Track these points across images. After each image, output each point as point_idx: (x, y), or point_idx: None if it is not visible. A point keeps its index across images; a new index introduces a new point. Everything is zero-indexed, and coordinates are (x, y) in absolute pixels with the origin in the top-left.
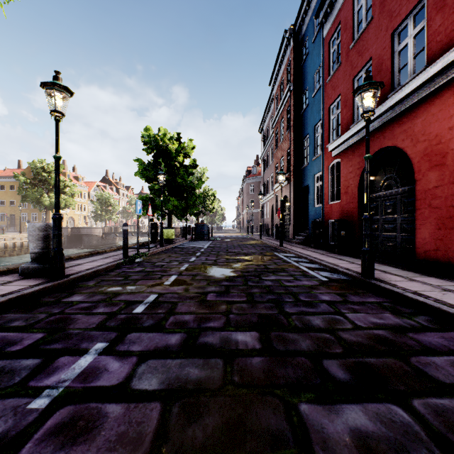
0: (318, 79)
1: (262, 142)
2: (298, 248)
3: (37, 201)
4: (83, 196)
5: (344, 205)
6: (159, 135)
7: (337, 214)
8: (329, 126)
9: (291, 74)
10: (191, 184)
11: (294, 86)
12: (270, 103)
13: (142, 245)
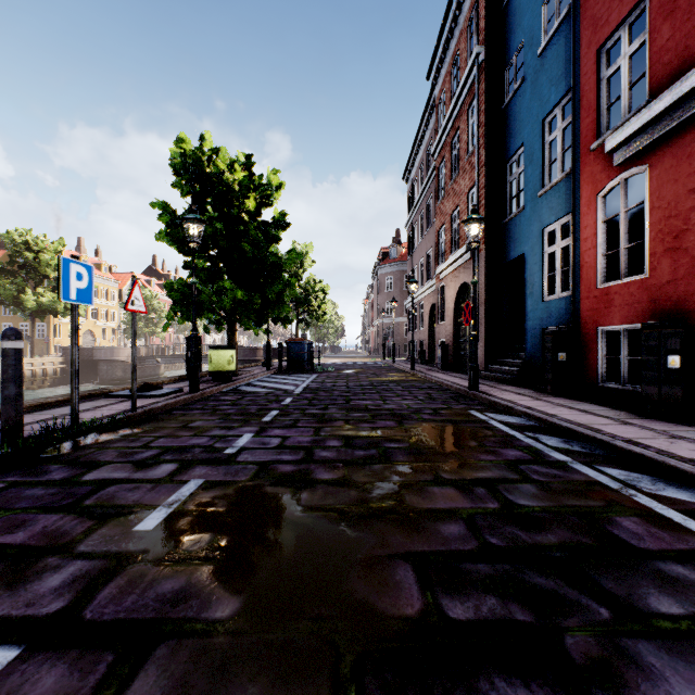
0: (556, 7)
1: (408, 197)
2: (520, 397)
3: (14, 302)
4: (110, 297)
5: (664, 284)
6: (203, 150)
7: (632, 311)
8: (598, 97)
9: (481, 30)
10: (273, 259)
11: (487, 52)
12: (427, 120)
13: (143, 388)
